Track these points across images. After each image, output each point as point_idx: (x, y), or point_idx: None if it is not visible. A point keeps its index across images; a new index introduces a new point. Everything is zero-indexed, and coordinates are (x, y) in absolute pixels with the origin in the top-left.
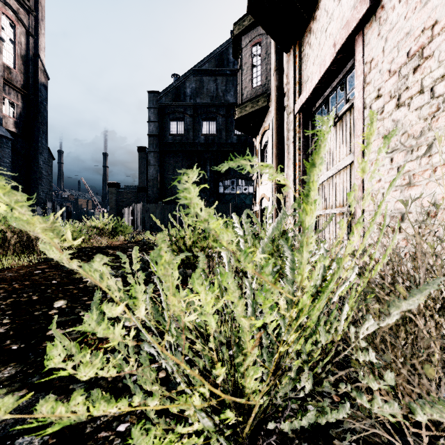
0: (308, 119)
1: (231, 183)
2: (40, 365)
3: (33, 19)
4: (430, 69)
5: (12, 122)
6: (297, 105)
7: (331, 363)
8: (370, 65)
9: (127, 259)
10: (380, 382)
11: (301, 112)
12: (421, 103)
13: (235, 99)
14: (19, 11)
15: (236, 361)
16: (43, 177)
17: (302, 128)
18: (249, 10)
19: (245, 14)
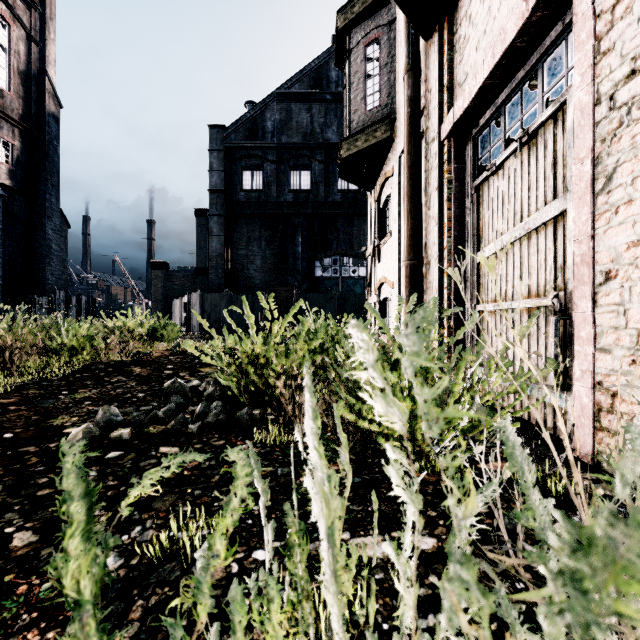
0: (464, 148)
1: (334, 263)
2: None
3: (37, 17)
4: None
5: (6, 171)
6: (445, 124)
7: None
8: (611, 14)
9: None
10: None
11: (452, 136)
12: None
13: (339, 137)
14: (15, 5)
15: None
16: (53, 253)
17: (453, 165)
18: None
19: None
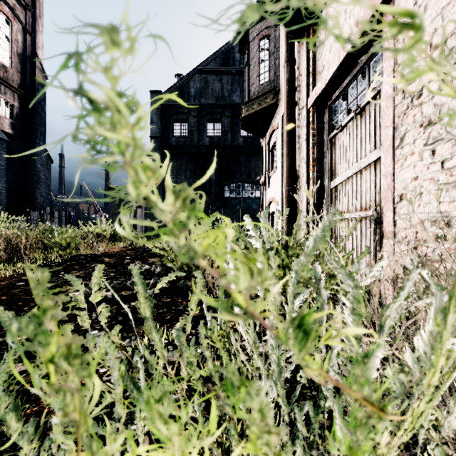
0: (323, 113)
1: (237, 187)
2: None
3: (30, 15)
4: None
5: (8, 123)
6: (310, 98)
7: None
8: (403, 41)
9: (82, 286)
10: None
11: (315, 106)
12: None
13: (241, 100)
14: (15, 7)
15: None
16: (41, 181)
17: (316, 124)
18: None
19: None
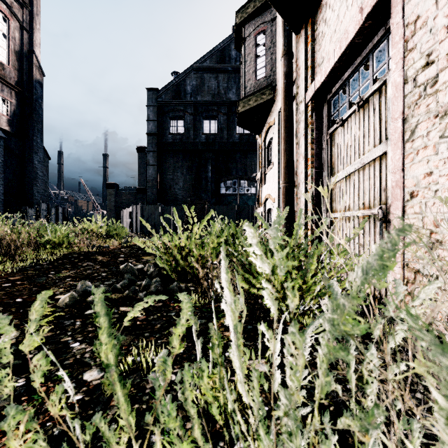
0: (322, 108)
1: (233, 184)
2: None
3: (27, 13)
4: None
5: (6, 120)
6: (309, 92)
7: None
8: (414, 25)
9: (11, 327)
10: None
11: (314, 100)
12: None
13: (237, 97)
14: (12, 5)
15: None
16: (38, 178)
17: (314, 119)
18: None
19: (249, 0)
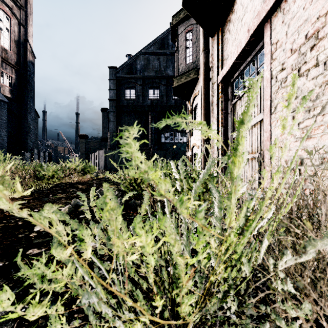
0: (228, 87)
1: (170, 135)
2: (19, 279)
3: (23, 13)
4: (323, 48)
5: (8, 90)
6: (219, 76)
7: (252, 287)
8: (276, 45)
9: (85, 198)
10: (298, 311)
11: (222, 82)
12: (317, 74)
13: (173, 73)
14: (13, 7)
15: (173, 293)
16: (31, 131)
17: (223, 94)
18: (184, 5)
19: (181, 9)
